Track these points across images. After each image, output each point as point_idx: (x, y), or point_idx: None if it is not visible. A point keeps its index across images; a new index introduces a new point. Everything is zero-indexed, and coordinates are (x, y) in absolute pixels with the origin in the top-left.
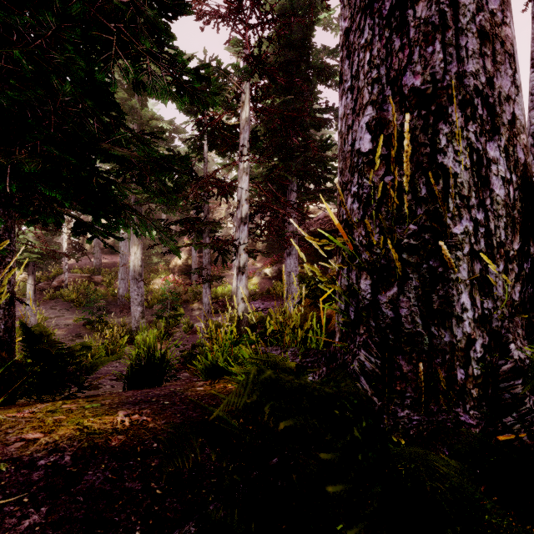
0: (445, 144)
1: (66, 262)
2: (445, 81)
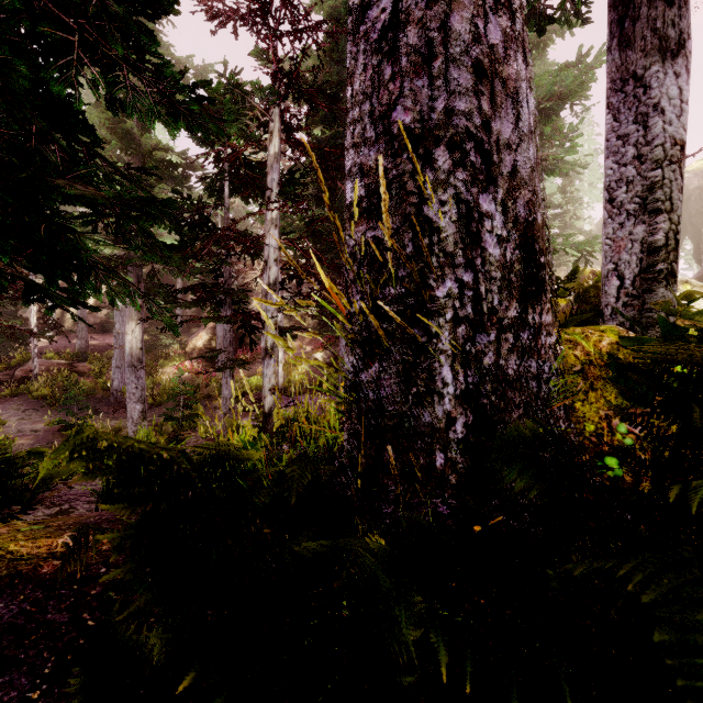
0: (429, 193)
1: (35, 344)
2: (430, 120)
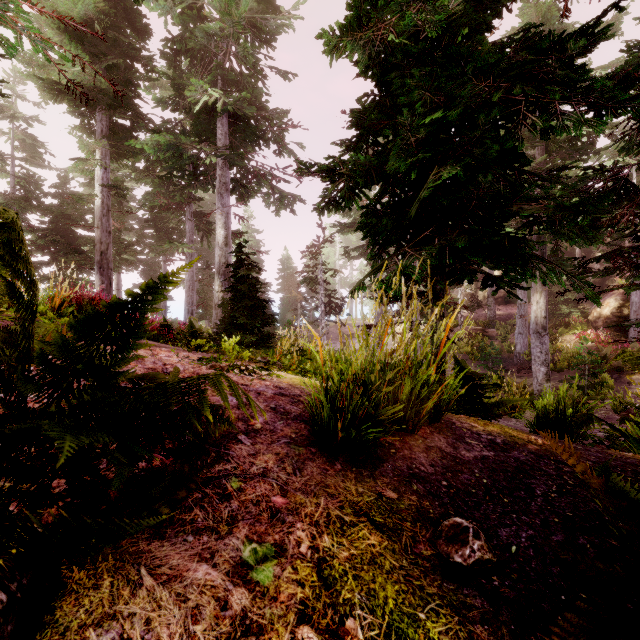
0: None
1: (461, 314)
2: None
